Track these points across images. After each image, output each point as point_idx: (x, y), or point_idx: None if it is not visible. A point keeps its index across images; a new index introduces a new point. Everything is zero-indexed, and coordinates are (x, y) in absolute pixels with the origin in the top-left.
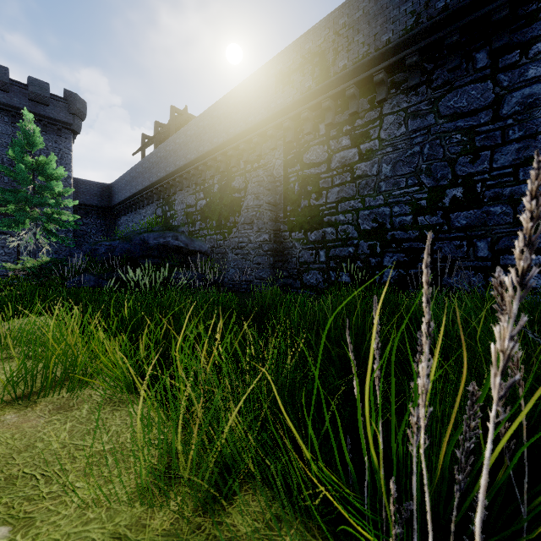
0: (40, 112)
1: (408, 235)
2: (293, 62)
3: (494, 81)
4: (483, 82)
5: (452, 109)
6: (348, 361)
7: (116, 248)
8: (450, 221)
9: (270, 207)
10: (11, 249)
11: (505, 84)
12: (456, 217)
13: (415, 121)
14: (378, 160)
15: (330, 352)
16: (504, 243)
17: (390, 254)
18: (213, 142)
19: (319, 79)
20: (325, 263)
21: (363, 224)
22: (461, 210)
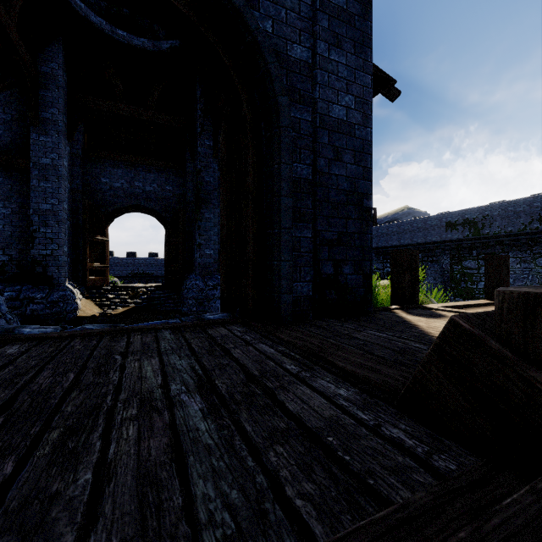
0: None
1: None
2: (457, 220)
3: None
4: None
5: (541, 264)
6: None
7: None
8: None
9: (442, 284)
10: None
11: None
12: None
13: (524, 264)
14: None
15: None
16: None
17: None
18: (400, 242)
19: (473, 233)
20: None
21: None
22: None
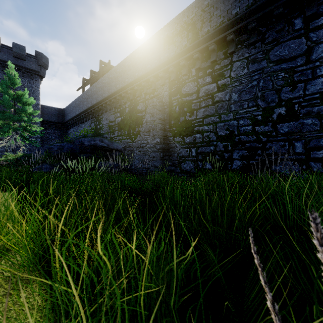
0: (20, 64)
1: (249, 138)
2: (175, 29)
3: (307, 37)
4: (299, 38)
5: (278, 56)
6: (221, 235)
7: (64, 147)
8: (277, 129)
9: (161, 121)
10: (3, 148)
11: (314, 39)
12: (281, 127)
13: (254, 65)
14: (229, 90)
15: (205, 226)
16: (313, 143)
17: (237, 151)
18: (125, 81)
19: (191, 39)
20: (195, 156)
21: (219, 132)
22: (284, 122)
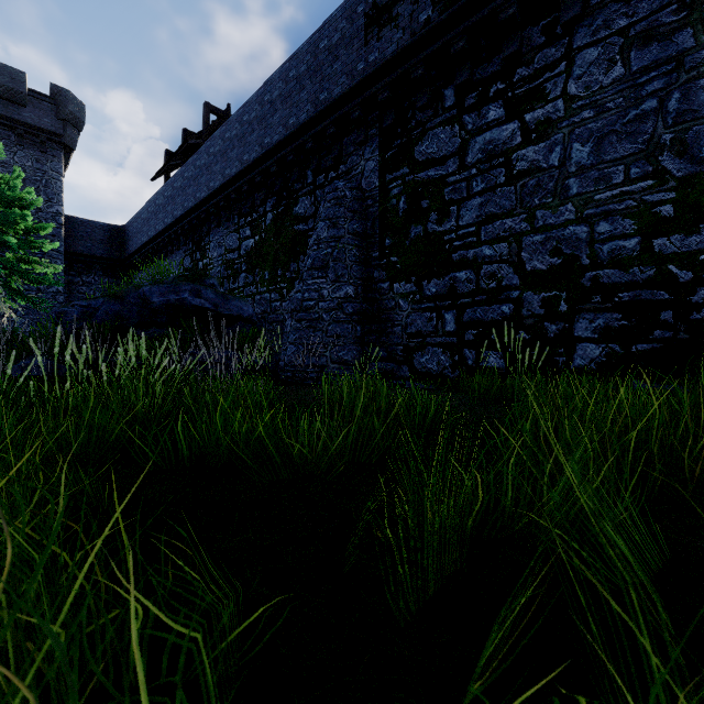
0: (13, 115)
1: (631, 276)
2: None
3: None
4: None
5: None
6: None
7: (97, 310)
8: None
9: (357, 241)
10: None
11: None
12: None
13: (647, 49)
14: (562, 137)
15: None
16: None
17: (588, 315)
18: (264, 144)
19: (445, 1)
20: (456, 334)
21: (530, 260)
22: None
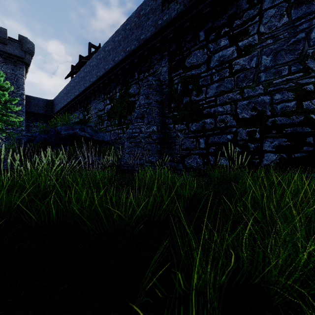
0: (1, 48)
1: (291, 120)
2: None
3: None
4: None
5: None
6: None
7: (36, 138)
8: None
9: (158, 105)
10: None
11: None
12: None
13: (299, 8)
14: (257, 53)
15: None
16: None
17: (270, 139)
18: (115, 60)
19: None
20: (205, 149)
21: (241, 113)
22: None
